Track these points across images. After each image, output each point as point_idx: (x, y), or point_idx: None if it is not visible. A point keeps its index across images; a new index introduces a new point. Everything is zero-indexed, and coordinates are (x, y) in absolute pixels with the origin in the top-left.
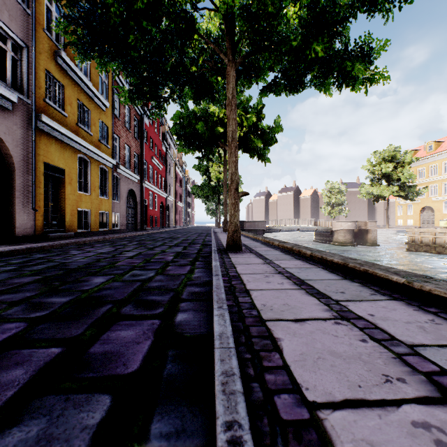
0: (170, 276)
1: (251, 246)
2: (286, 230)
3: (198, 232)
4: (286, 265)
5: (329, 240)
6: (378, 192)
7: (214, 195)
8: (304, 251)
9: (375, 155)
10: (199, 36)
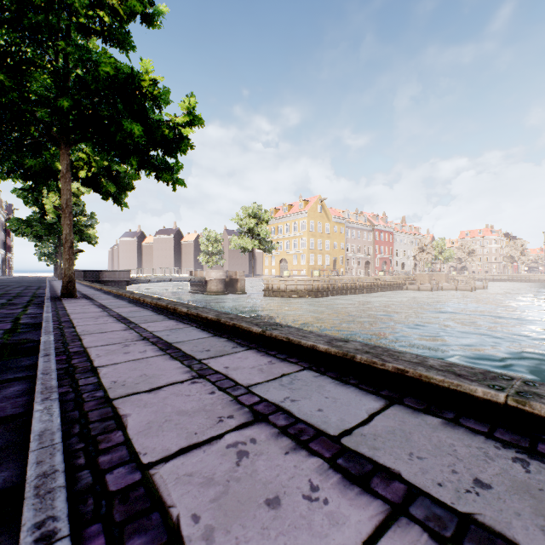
0: (5, 313)
1: (89, 295)
2: (157, 280)
3: (23, 286)
4: (104, 302)
5: (204, 290)
6: (244, 244)
7: (51, 235)
8: (127, 294)
9: (243, 210)
10: (31, 116)
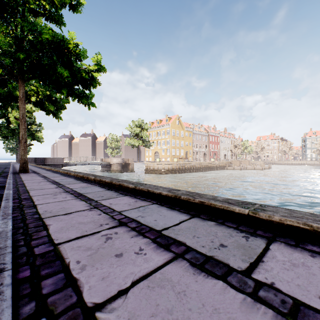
0: None
1: (36, 171)
2: (80, 164)
3: None
4: (45, 174)
5: (109, 170)
6: (133, 143)
7: (14, 136)
8: (60, 170)
9: (133, 122)
10: None
